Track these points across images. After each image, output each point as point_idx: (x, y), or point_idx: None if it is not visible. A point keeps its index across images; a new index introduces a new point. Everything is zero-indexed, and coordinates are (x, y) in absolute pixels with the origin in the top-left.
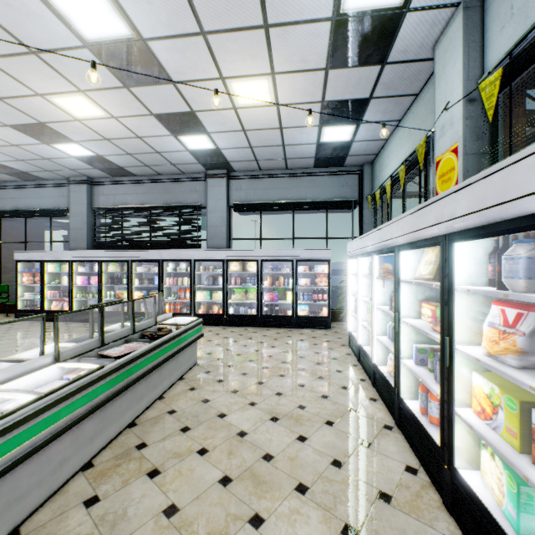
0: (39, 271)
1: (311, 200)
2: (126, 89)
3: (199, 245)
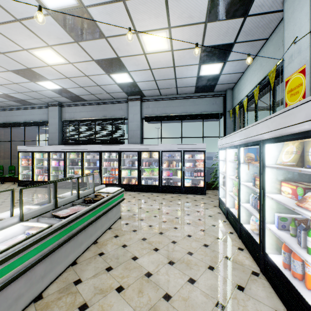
0: (31, 157)
1: (192, 113)
2: (76, 43)
3: (123, 142)
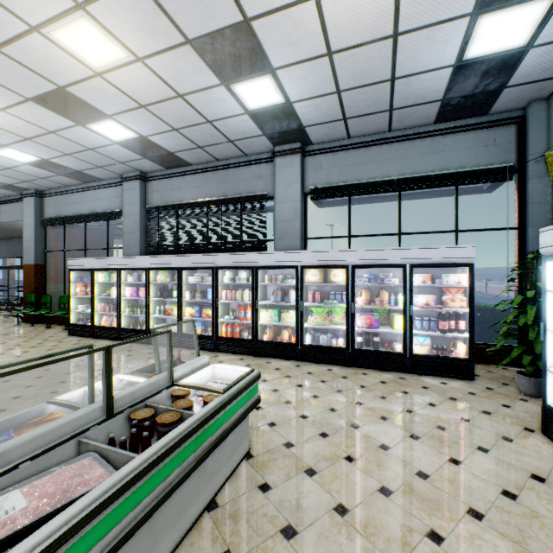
0: (90, 281)
1: (430, 172)
2: None
3: (264, 247)
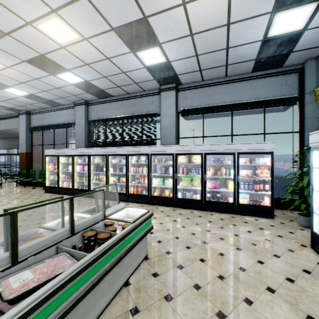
0: (57, 162)
1: (249, 100)
2: None
3: (155, 143)
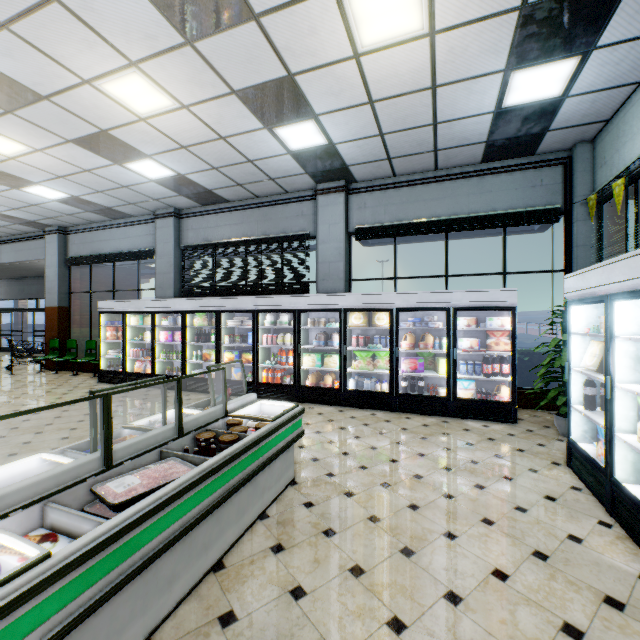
0: (122, 324)
1: (477, 213)
2: (190, 48)
3: (307, 289)
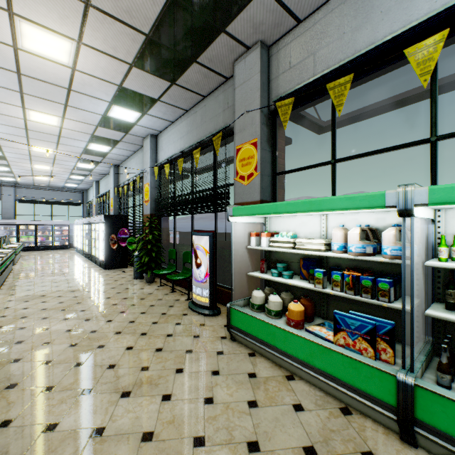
0: None
1: (61, 201)
2: None
3: None
